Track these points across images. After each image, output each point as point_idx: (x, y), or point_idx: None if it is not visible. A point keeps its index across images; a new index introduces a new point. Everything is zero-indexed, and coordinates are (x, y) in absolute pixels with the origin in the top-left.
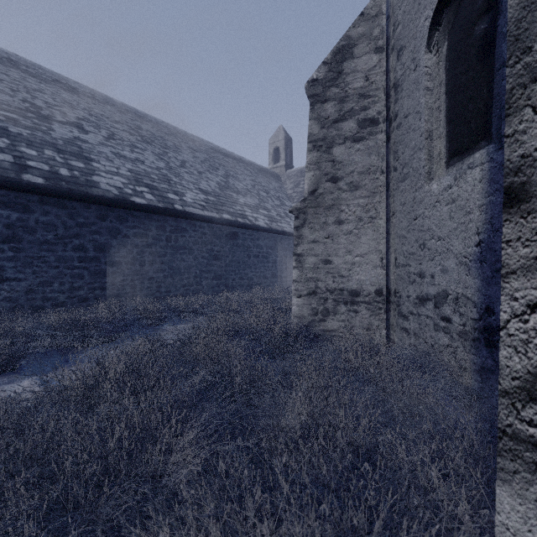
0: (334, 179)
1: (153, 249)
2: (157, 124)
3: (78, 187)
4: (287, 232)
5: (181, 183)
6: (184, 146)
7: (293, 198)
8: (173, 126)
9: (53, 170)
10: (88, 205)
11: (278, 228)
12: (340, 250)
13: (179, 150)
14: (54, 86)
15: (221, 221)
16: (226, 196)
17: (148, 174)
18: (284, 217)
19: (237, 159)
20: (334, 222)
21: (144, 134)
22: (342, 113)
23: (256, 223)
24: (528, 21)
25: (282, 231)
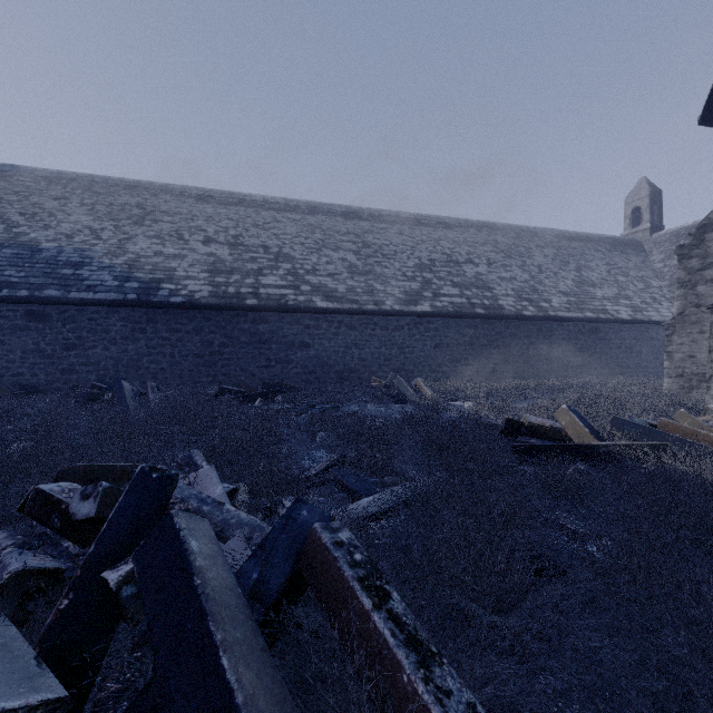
0: (697, 306)
1: (535, 346)
2: (504, 230)
3: (497, 311)
4: (655, 321)
5: (545, 290)
6: (532, 246)
7: (663, 275)
8: (516, 225)
9: (482, 303)
10: (500, 321)
11: (644, 318)
12: (702, 349)
13: (531, 254)
14: (440, 228)
15: (584, 319)
16: (584, 293)
17: (522, 289)
18: (650, 304)
19: (583, 240)
20: (697, 332)
21: (503, 248)
22: (704, 265)
23: (618, 317)
24: (711, 325)
25: (648, 321)
